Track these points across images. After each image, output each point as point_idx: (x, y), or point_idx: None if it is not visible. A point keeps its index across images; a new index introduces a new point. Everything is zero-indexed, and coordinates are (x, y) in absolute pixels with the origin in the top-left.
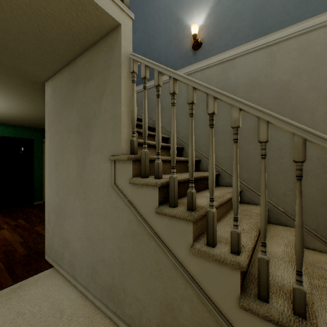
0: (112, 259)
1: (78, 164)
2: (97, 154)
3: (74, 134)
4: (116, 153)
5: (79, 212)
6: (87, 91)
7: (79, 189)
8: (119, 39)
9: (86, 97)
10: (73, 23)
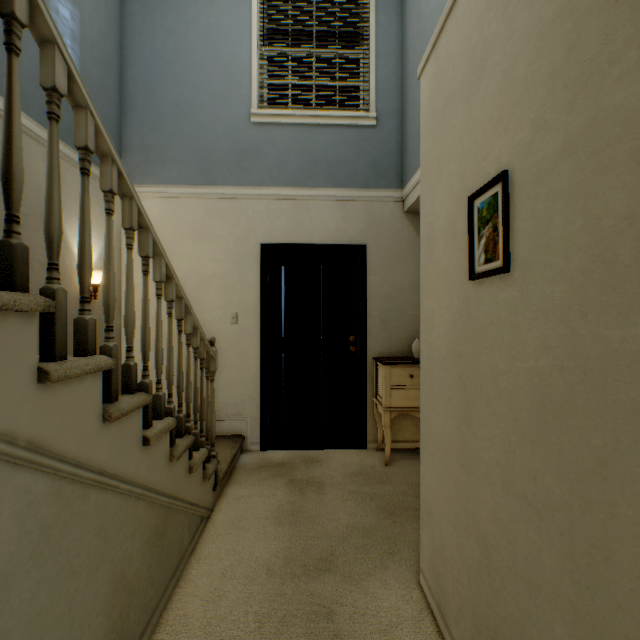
0: None
1: None
2: None
3: None
4: None
5: None
6: None
7: None
8: None
9: None
10: None
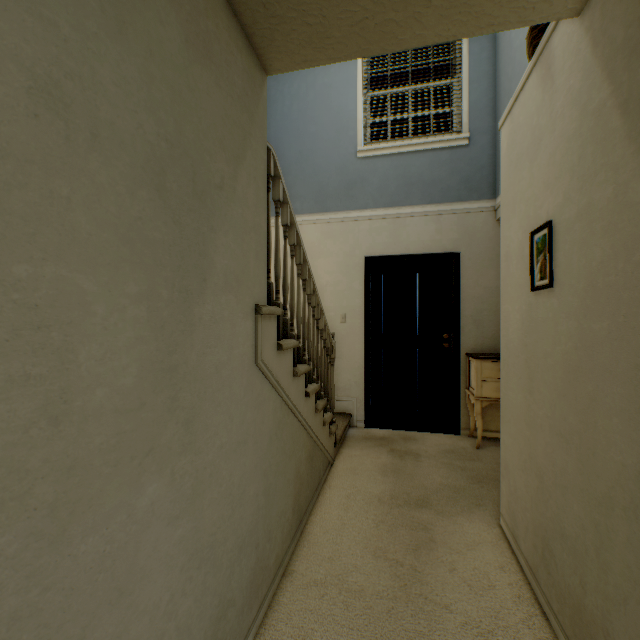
0: (256, 513)
1: (156, 325)
2: (229, 296)
3: (130, 178)
4: (261, 300)
5: (162, 522)
6: (198, 79)
7: (162, 429)
8: (265, 96)
9: (194, 93)
10: (297, 0)
